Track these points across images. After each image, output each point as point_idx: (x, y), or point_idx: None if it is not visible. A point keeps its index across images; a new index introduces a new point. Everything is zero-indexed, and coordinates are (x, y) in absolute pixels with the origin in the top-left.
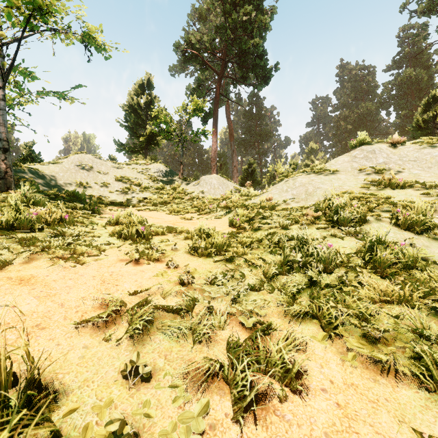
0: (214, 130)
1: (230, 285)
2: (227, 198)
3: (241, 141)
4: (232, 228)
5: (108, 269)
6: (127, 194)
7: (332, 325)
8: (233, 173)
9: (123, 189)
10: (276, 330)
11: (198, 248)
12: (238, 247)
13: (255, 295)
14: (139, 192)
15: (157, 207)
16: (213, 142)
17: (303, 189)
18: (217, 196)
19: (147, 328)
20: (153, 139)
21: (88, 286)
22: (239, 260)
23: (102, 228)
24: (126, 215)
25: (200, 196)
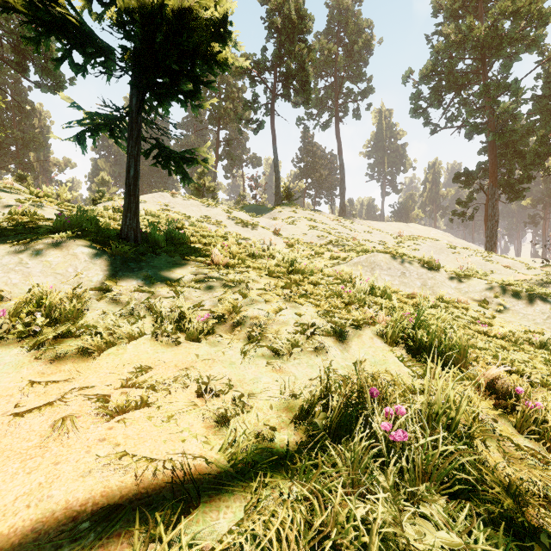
0: None
1: None
2: None
3: None
4: None
5: None
6: None
7: None
8: None
9: None
10: None
11: None
12: None
13: None
14: None
15: None
16: None
17: None
18: None
19: None
20: None
21: None
22: None
23: None
24: None
25: None
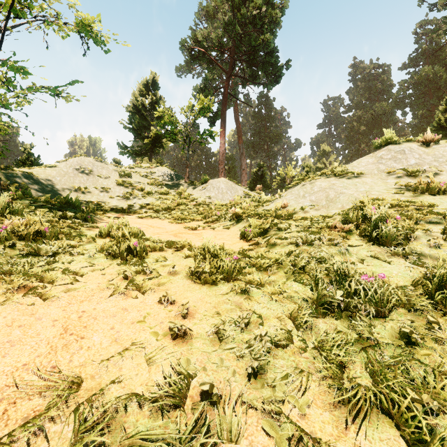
0: (222, 131)
1: (244, 336)
2: (236, 203)
3: (250, 143)
4: (243, 241)
5: (79, 307)
6: (129, 199)
7: (429, 443)
8: (242, 176)
9: (124, 194)
10: (327, 444)
11: (201, 272)
12: (252, 270)
13: (282, 356)
14: (142, 197)
15: (160, 214)
16: (221, 144)
17: (323, 195)
18: (225, 201)
19: (106, 444)
20: (158, 142)
21: (40, 340)
22: (254, 289)
23: (91, 242)
24: (119, 225)
25: (207, 201)
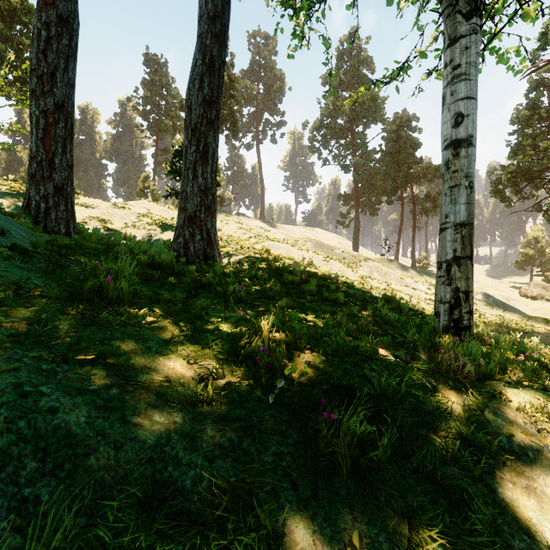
0: None
1: None
2: None
3: None
4: None
5: None
6: None
7: None
8: None
9: None
10: None
11: None
12: None
13: None
14: None
15: None
16: None
17: None
18: None
19: None
20: None
21: None
22: None
23: None
24: None
25: None
